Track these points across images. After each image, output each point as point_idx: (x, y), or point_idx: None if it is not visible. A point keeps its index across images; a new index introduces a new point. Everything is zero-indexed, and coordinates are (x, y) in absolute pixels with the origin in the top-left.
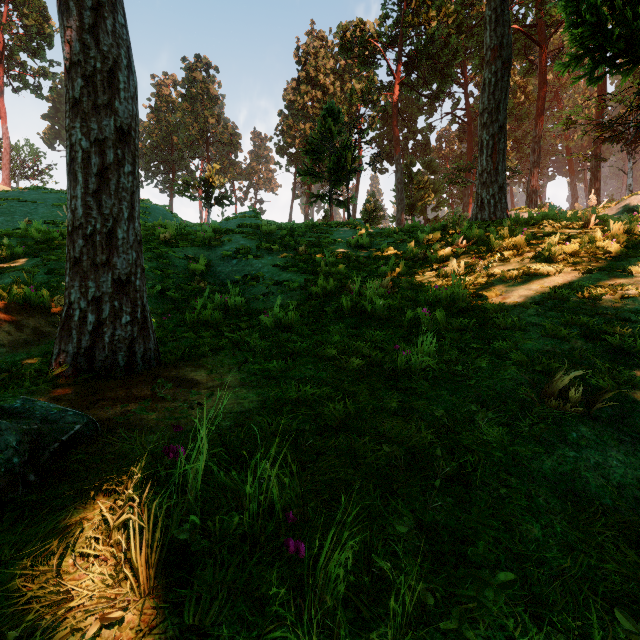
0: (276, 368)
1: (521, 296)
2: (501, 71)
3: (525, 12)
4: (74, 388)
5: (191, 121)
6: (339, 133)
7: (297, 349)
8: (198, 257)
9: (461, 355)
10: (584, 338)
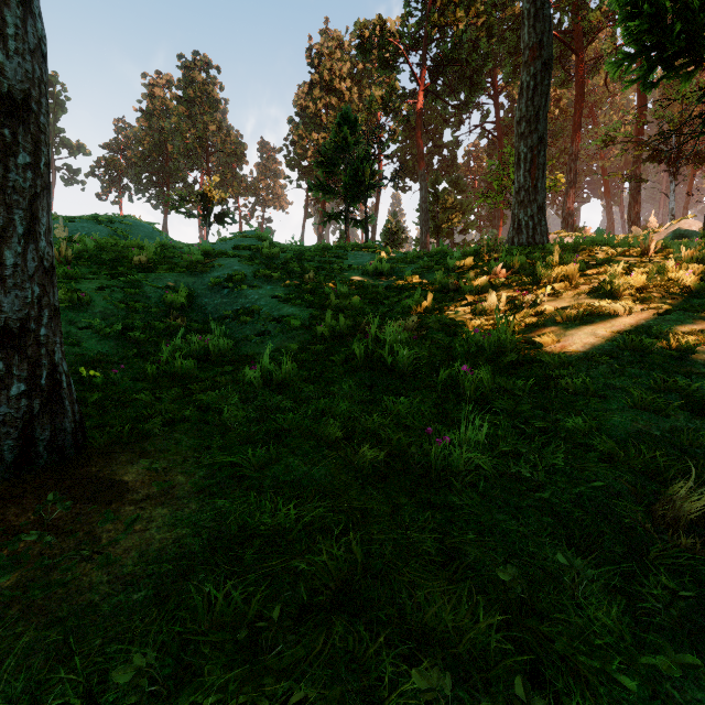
0: (250, 461)
1: (586, 344)
2: (541, 73)
3: (561, 17)
4: None
5: (188, 127)
6: (356, 143)
7: (287, 424)
8: (180, 285)
9: (521, 439)
10: (687, 411)
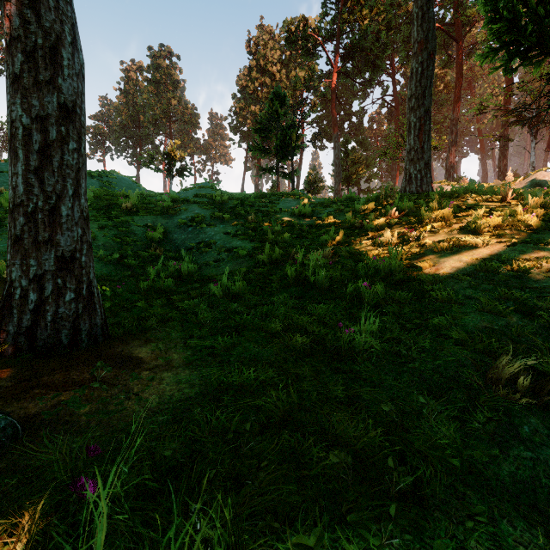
0: (221, 345)
1: (453, 267)
2: (427, 61)
3: (444, 13)
4: (11, 371)
5: (156, 102)
6: (285, 114)
7: (243, 322)
8: (156, 225)
9: (402, 331)
10: (519, 313)
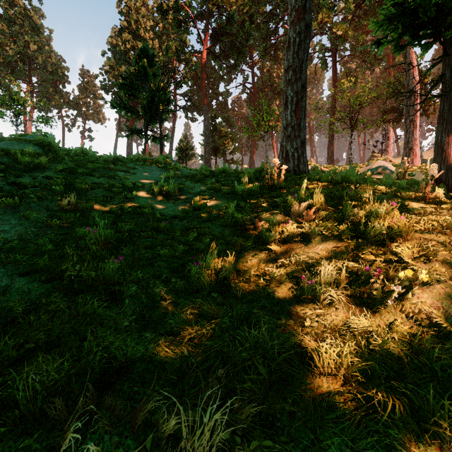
0: None
1: None
2: (304, 33)
3: None
4: None
5: (9, 42)
6: (154, 75)
7: None
8: None
9: None
10: None
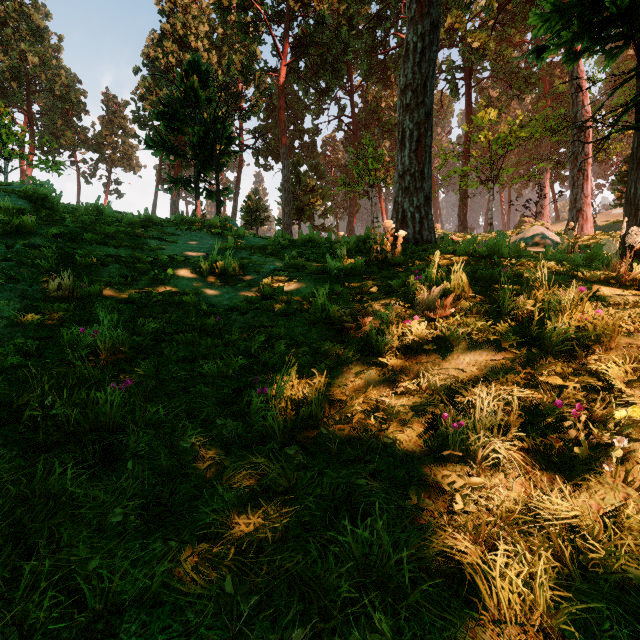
0: None
1: None
2: (429, 35)
3: None
4: None
5: None
6: (209, 101)
7: None
8: None
9: None
10: None
